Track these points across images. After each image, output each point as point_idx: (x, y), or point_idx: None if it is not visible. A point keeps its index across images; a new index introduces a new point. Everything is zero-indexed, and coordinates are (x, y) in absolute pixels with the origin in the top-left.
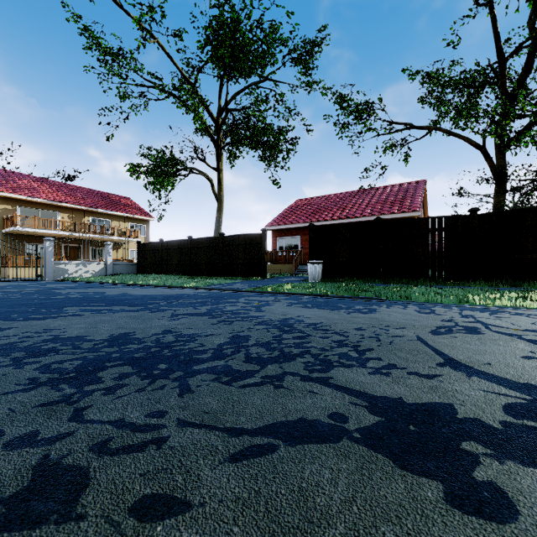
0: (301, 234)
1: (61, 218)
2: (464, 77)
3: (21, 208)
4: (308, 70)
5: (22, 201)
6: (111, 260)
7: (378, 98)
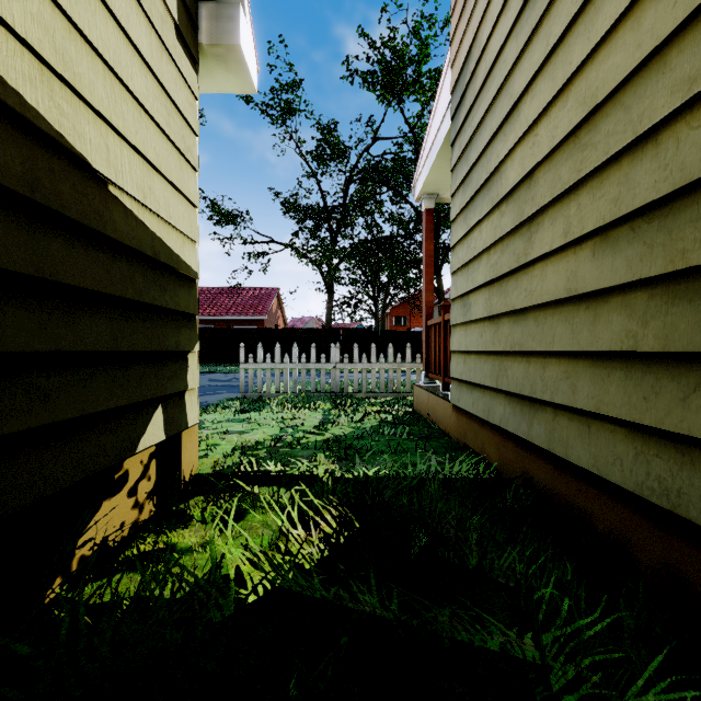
0: None
1: None
2: (312, 209)
3: None
4: None
5: None
6: None
7: (247, 211)
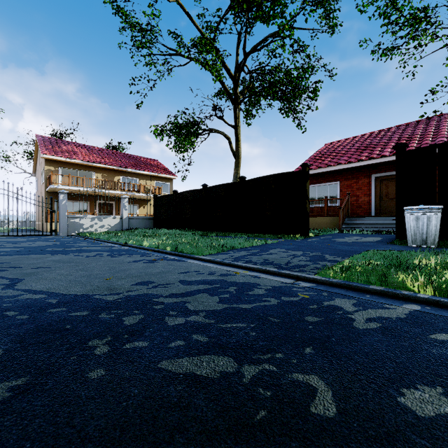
0: (341, 179)
1: (96, 178)
2: None
3: (68, 171)
4: (329, 12)
5: (63, 163)
6: (126, 214)
7: None
